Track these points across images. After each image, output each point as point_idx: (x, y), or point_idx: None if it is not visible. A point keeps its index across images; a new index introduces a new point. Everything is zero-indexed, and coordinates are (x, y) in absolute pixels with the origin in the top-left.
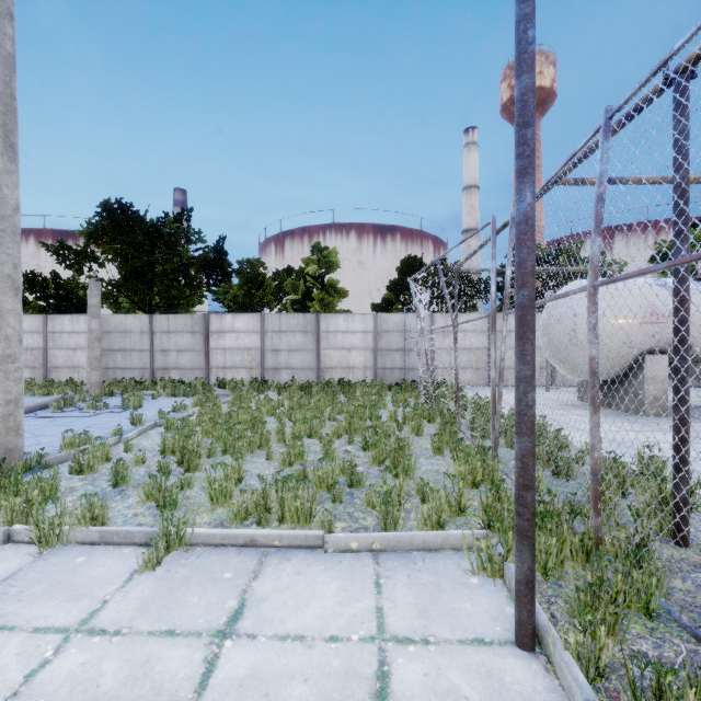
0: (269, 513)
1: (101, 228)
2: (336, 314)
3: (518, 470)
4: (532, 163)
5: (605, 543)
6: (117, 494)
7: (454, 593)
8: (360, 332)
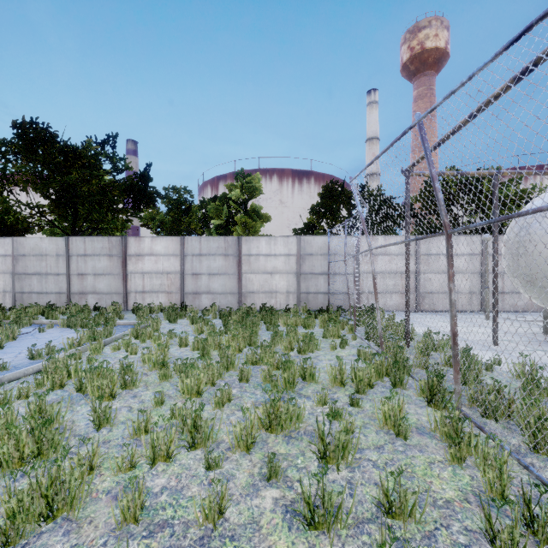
0: None
1: (11, 146)
2: (258, 237)
3: None
4: None
5: None
6: None
7: None
8: (283, 255)
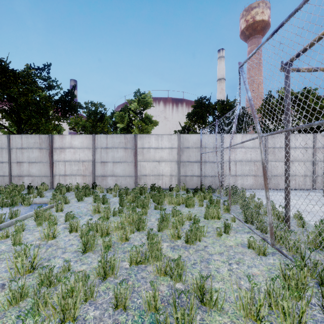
0: None
1: None
2: (149, 135)
3: None
4: None
5: None
6: None
7: None
8: (167, 148)
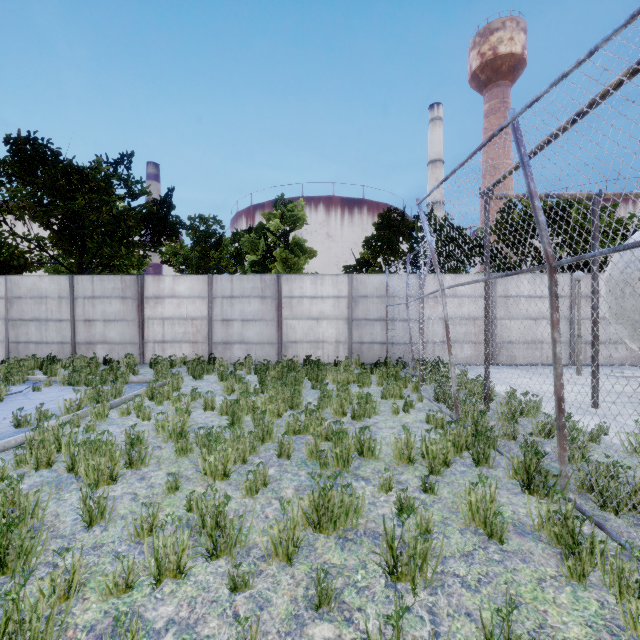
0: None
1: (3, 165)
2: (302, 275)
3: None
4: None
5: None
6: None
7: None
8: (332, 297)
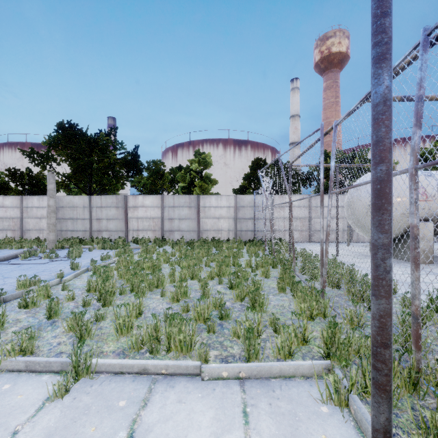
0: (160, 342)
1: (57, 139)
2: (210, 196)
3: (376, 329)
4: (390, 49)
5: (425, 374)
6: (49, 325)
7: (309, 423)
8: (226, 207)
